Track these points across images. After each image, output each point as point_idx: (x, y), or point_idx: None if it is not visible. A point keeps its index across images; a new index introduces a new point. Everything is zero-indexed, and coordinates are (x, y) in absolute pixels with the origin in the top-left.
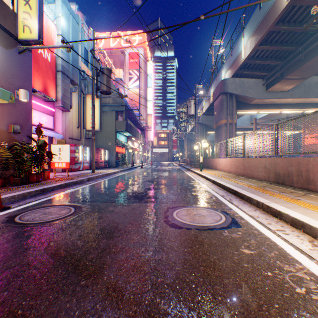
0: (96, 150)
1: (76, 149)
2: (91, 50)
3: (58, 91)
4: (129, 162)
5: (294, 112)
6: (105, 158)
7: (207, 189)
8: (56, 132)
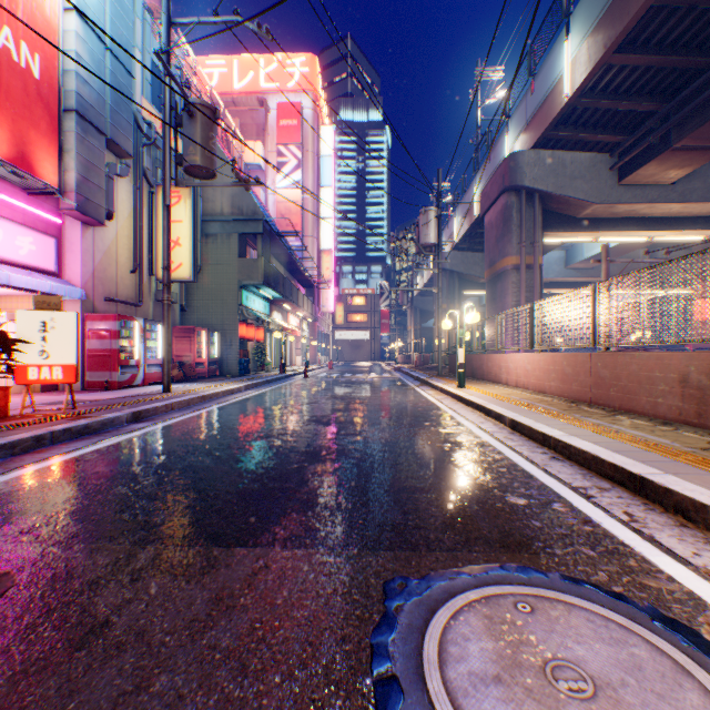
0: (187, 332)
1: (124, 328)
2: (159, 51)
3: (68, 165)
4: (276, 363)
5: (682, 240)
6: (212, 354)
7: (509, 456)
8: (66, 282)
